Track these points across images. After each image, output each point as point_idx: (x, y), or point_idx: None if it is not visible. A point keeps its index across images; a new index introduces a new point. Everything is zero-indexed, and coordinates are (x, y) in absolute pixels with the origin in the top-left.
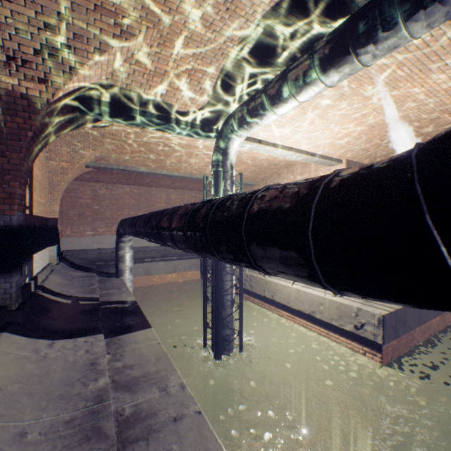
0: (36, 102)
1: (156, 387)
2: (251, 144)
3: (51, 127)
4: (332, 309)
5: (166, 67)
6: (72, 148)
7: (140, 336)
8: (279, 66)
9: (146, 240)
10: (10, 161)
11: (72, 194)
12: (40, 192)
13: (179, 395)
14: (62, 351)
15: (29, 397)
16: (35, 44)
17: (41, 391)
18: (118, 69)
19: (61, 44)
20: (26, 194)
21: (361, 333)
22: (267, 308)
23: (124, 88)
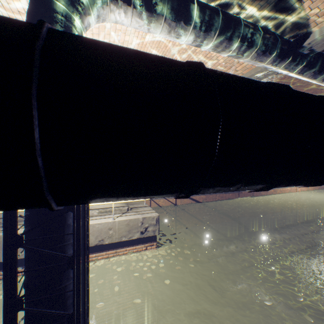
0: None
1: None
2: None
3: None
4: (122, 228)
5: None
6: None
7: None
8: None
9: None
10: None
11: None
12: None
13: None
14: None
15: None
16: None
17: None
18: None
19: None
20: None
21: (146, 235)
22: None
23: None
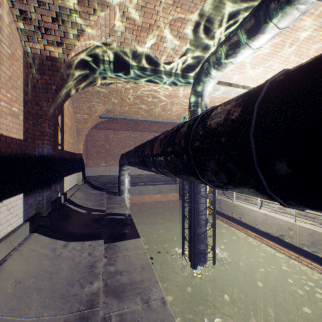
0: (57, 62)
1: (140, 298)
2: (223, 87)
3: (69, 84)
4: (303, 235)
5: (150, 20)
6: (89, 104)
7: (130, 244)
8: (255, 0)
9: (140, 170)
10: (42, 108)
11: (92, 138)
12: (69, 135)
13: (159, 311)
14: (72, 252)
15: (38, 292)
16: (52, 13)
17: (49, 287)
18: (113, 29)
19: (69, 9)
20: (58, 135)
21: None
22: (235, 227)
23: (119, 46)
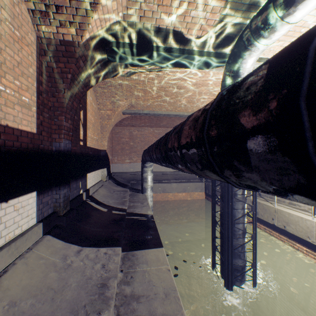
0: (71, 46)
1: None
2: None
3: (87, 73)
4: None
5: None
6: (112, 99)
7: (151, 256)
8: None
9: (163, 167)
10: (58, 100)
11: (117, 135)
12: (93, 131)
13: None
14: (84, 262)
15: None
16: None
17: (47, 315)
18: None
19: None
20: (80, 130)
21: None
22: (276, 237)
23: (138, 23)
